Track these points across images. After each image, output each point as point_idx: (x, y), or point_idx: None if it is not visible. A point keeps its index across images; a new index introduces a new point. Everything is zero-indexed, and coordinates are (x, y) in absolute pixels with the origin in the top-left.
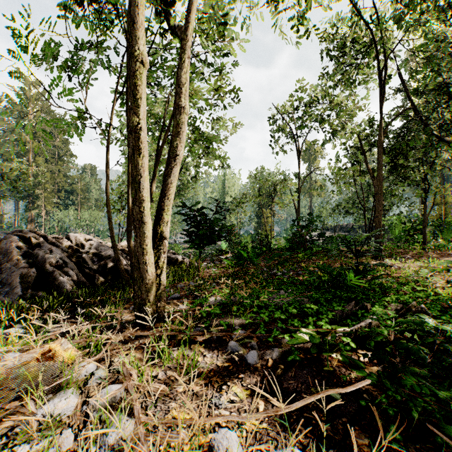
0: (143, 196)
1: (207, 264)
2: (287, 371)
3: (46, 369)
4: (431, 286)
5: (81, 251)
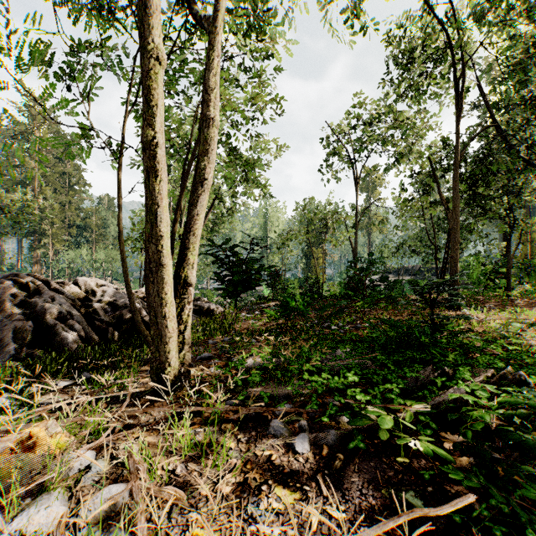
0: (161, 231)
1: (245, 314)
2: (348, 463)
3: (25, 463)
4: (525, 344)
5: (91, 299)
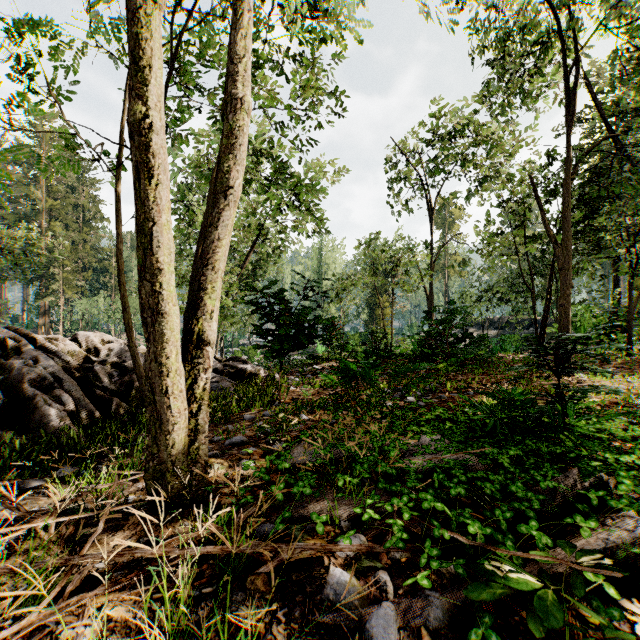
0: (160, 262)
1: (294, 378)
2: None
3: None
4: None
5: (93, 360)
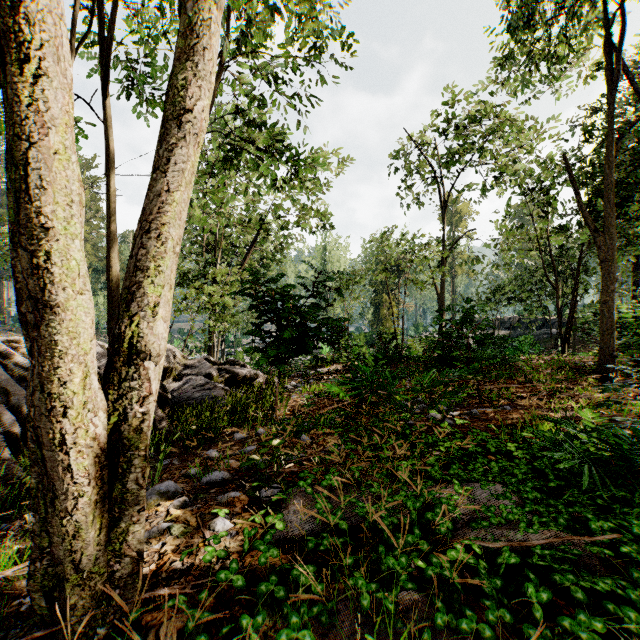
0: (45, 215)
1: (296, 384)
2: None
3: None
4: None
5: None
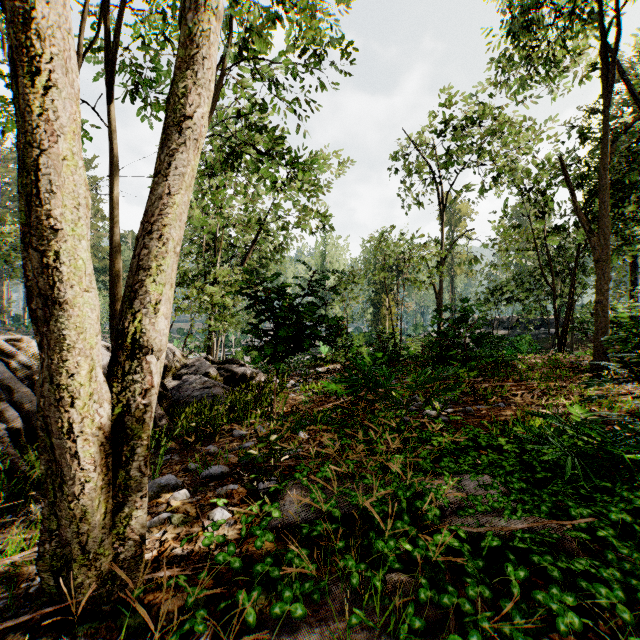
0: (54, 217)
1: (295, 383)
2: None
3: None
4: None
5: None
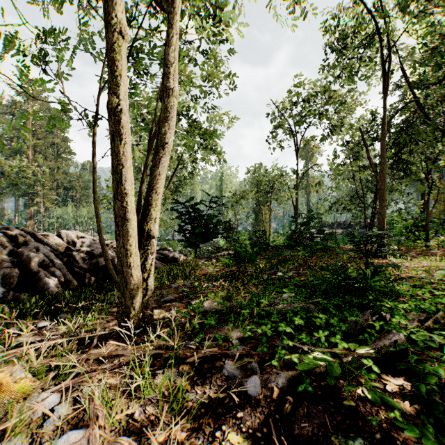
0: (126, 189)
1: (204, 262)
2: (297, 406)
3: None
4: None
5: (72, 249)
